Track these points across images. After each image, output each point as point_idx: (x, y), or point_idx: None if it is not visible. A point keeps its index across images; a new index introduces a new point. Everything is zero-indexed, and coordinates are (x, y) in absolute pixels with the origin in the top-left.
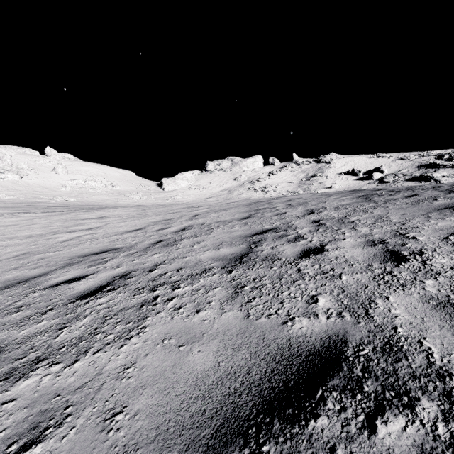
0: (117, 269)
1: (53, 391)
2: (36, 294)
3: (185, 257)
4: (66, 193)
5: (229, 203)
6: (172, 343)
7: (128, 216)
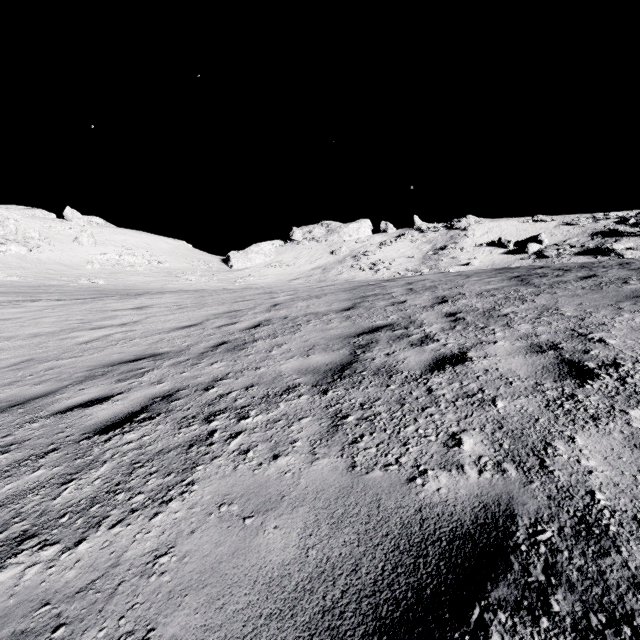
0: (158, 385)
1: (39, 595)
2: (36, 424)
3: (258, 369)
4: (93, 272)
5: (324, 286)
6: (233, 512)
7: (178, 306)
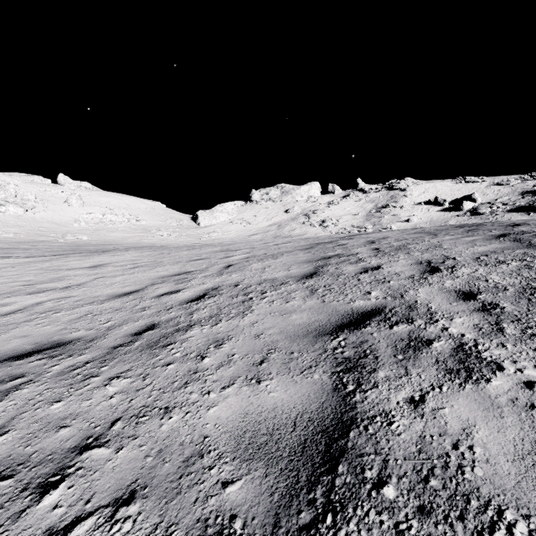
0: None
1: None
2: None
3: (168, 414)
4: (79, 229)
5: (280, 244)
6: None
7: (134, 265)
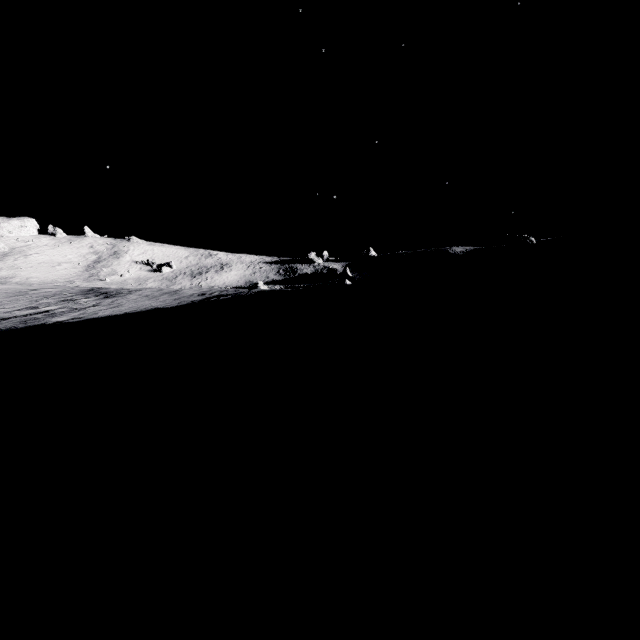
0: None
1: None
2: None
3: None
4: None
5: None
6: None
7: None
